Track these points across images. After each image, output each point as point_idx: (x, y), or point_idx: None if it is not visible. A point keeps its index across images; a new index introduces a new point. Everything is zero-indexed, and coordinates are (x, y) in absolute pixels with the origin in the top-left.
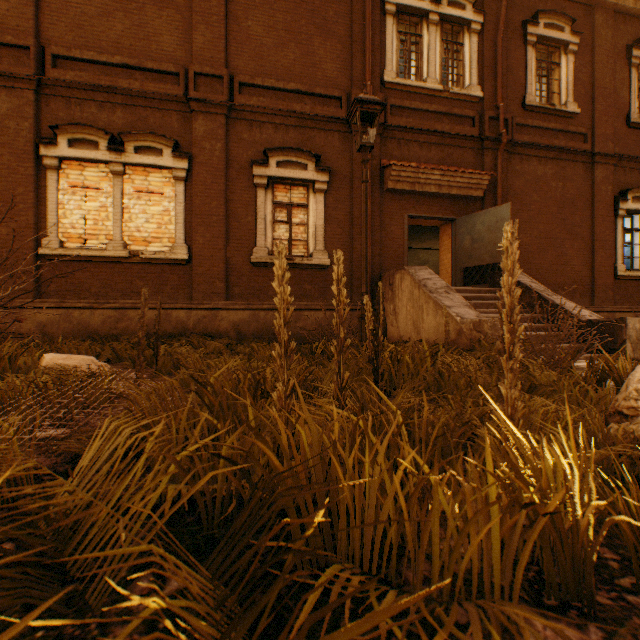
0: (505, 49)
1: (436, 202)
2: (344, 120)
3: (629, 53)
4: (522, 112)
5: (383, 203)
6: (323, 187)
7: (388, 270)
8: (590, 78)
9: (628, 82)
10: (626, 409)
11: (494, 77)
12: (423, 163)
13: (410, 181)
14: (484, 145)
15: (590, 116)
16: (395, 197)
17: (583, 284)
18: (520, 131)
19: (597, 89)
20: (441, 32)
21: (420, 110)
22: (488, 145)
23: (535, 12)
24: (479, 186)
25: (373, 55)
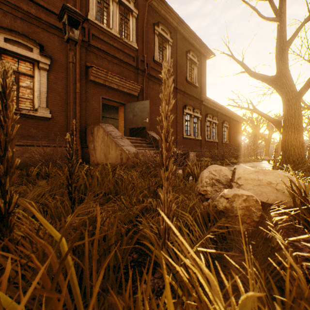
0: (147, 31)
1: (117, 93)
2: (62, 30)
3: (187, 54)
4: (153, 63)
5: (88, 87)
6: (46, 67)
7: (91, 125)
8: (176, 58)
9: (186, 65)
10: (203, 191)
11: (143, 42)
12: (110, 72)
13: (103, 79)
14: (138, 72)
15: (176, 73)
16: (95, 85)
17: (174, 139)
18: (153, 71)
19: (178, 63)
20: (119, 8)
21: (109, 43)
22: (140, 72)
23: (158, 21)
24: (136, 90)
25: (81, 0)
